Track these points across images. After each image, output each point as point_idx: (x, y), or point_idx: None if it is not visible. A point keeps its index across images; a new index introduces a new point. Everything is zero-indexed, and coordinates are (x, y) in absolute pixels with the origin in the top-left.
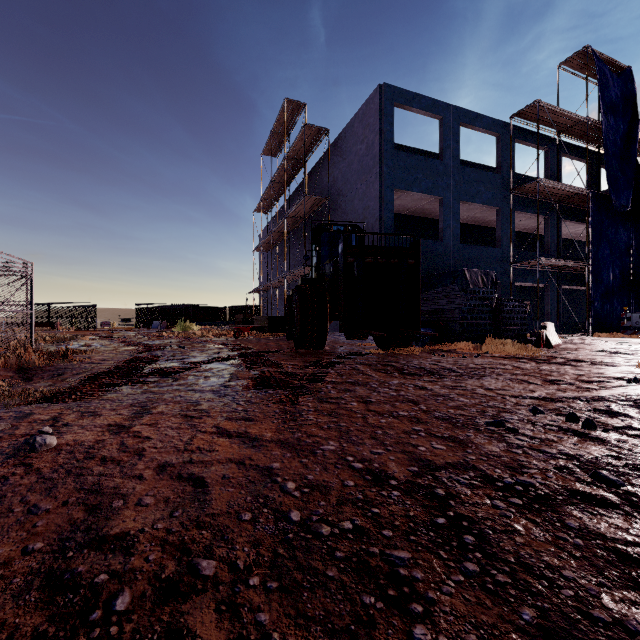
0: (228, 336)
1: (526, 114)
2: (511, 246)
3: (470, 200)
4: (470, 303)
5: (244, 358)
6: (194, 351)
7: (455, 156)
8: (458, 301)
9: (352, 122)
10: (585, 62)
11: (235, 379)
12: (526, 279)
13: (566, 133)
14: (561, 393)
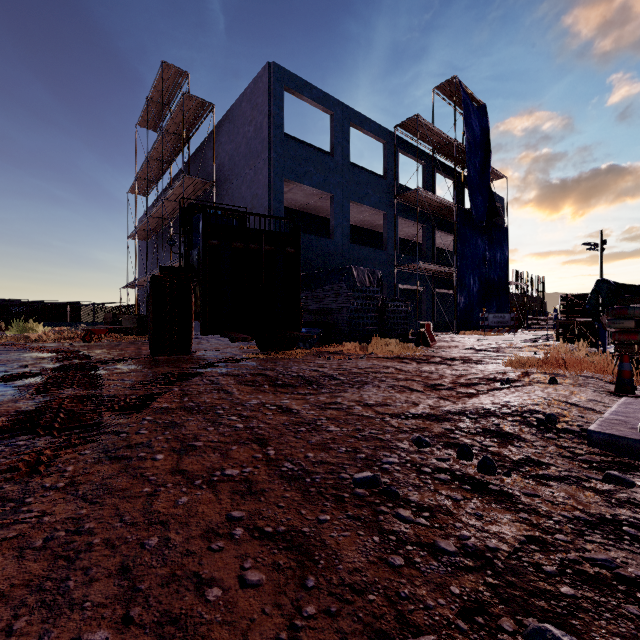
0: (76, 340)
1: (408, 127)
2: (395, 249)
3: (359, 201)
4: (357, 302)
5: (56, 373)
6: None
7: (346, 155)
8: (346, 300)
9: (240, 100)
10: (453, 91)
11: None
12: (408, 281)
13: (439, 152)
14: (445, 405)
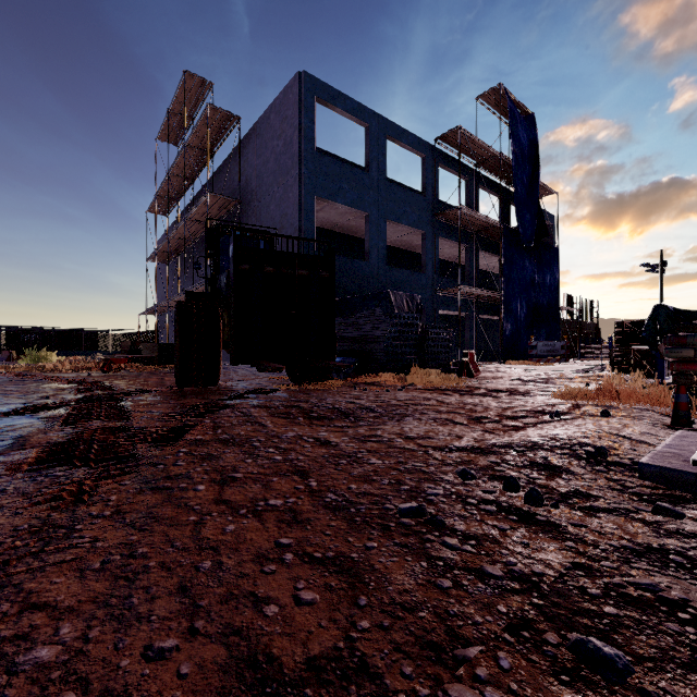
0: (94, 370)
1: (449, 139)
2: (436, 272)
3: (397, 220)
4: (395, 329)
5: (81, 405)
6: (6, 395)
7: (382, 170)
8: (383, 327)
9: (268, 112)
10: (499, 100)
11: (14, 449)
12: (449, 307)
13: (483, 166)
14: (490, 438)
